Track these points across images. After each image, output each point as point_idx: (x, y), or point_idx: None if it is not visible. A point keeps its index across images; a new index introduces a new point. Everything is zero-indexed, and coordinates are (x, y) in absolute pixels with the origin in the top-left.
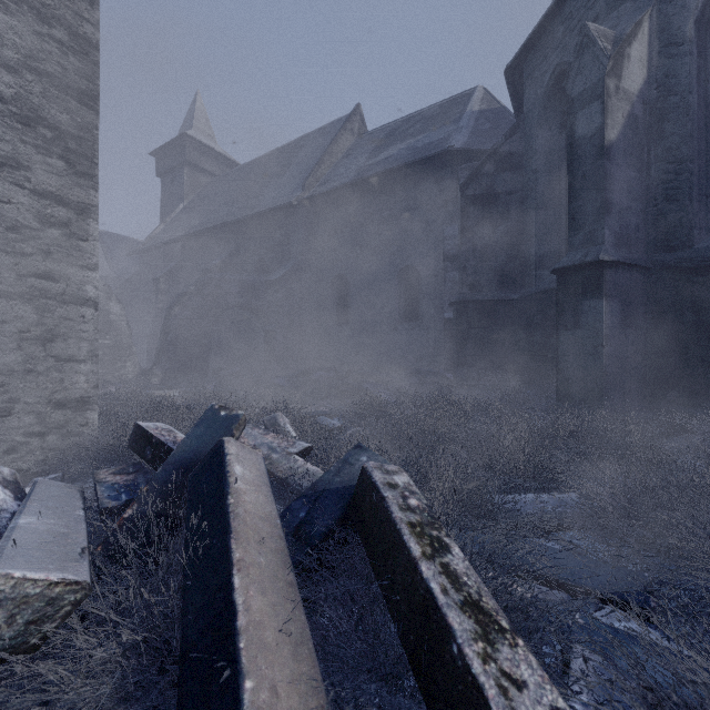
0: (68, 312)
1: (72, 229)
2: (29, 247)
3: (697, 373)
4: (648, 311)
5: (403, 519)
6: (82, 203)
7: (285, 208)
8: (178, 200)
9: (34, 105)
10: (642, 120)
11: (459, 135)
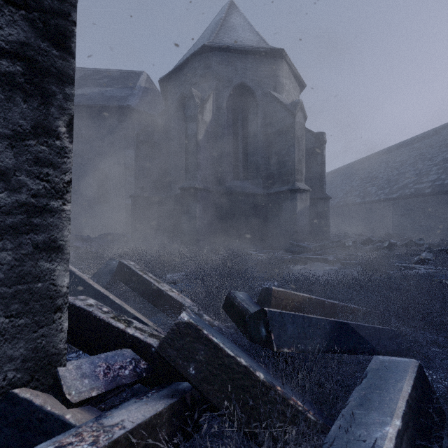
0: None
1: None
2: None
3: (226, 231)
4: (212, 208)
5: (136, 269)
6: None
7: None
8: None
9: None
10: (211, 133)
11: (134, 99)
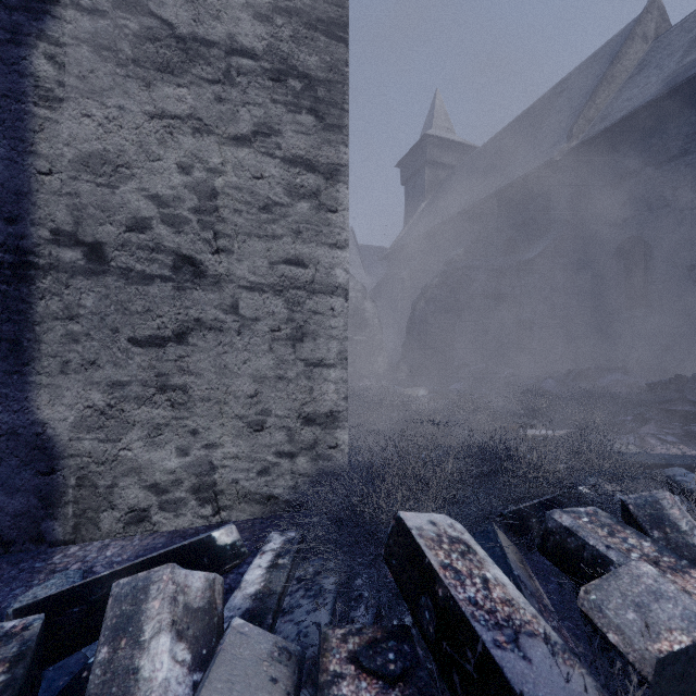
0: (317, 304)
1: (321, 199)
2: (279, 228)
3: None
4: None
5: None
6: (331, 164)
7: (542, 169)
8: (419, 201)
9: (284, 55)
10: None
11: None
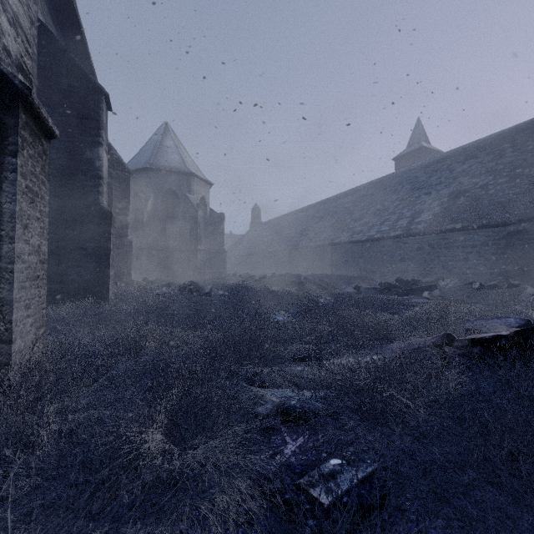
0: None
1: None
2: None
3: (161, 271)
4: (152, 258)
5: None
6: None
7: None
8: None
9: None
10: (151, 216)
11: None
